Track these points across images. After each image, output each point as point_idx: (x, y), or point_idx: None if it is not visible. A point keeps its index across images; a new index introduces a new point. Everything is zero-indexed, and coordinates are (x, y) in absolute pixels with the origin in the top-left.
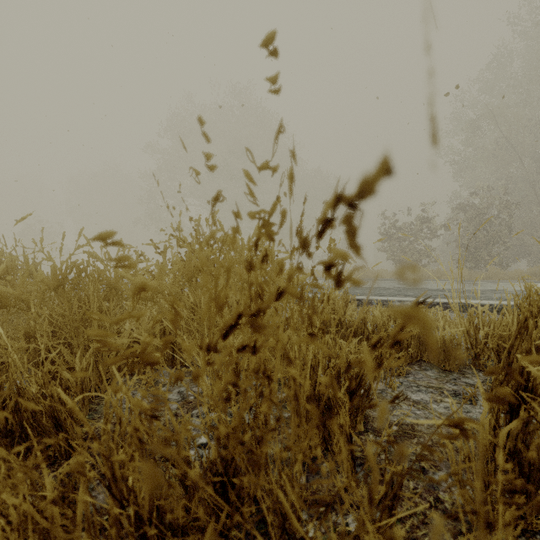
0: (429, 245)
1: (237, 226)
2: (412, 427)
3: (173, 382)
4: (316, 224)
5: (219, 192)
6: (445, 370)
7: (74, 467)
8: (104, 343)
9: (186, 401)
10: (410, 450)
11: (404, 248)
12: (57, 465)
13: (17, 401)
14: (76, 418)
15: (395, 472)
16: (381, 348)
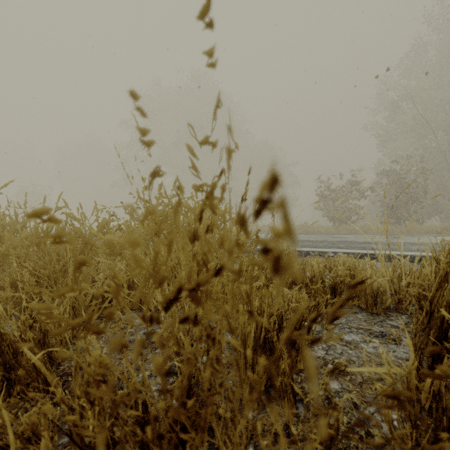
0: (357, 205)
1: (179, 201)
2: (345, 365)
3: (119, 350)
4: (254, 205)
5: (159, 169)
6: (373, 313)
7: (29, 426)
8: (48, 316)
9: (151, 341)
10: (345, 397)
11: (337, 207)
12: (36, 400)
13: (0, 344)
14: (54, 357)
15: (333, 434)
16: (319, 297)
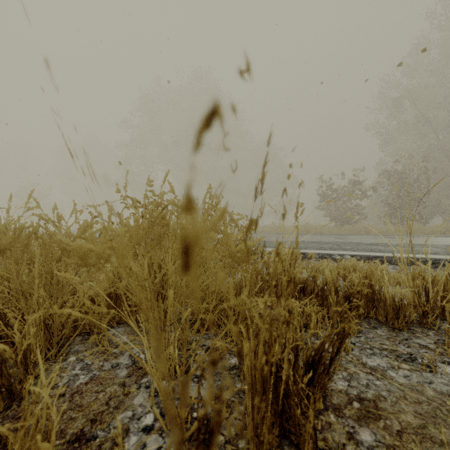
0: (359, 205)
1: None
2: (374, 403)
3: None
4: None
5: None
6: (395, 329)
7: None
8: None
9: (137, 366)
10: None
11: (338, 207)
12: None
13: None
14: (16, 391)
15: None
16: (345, 322)
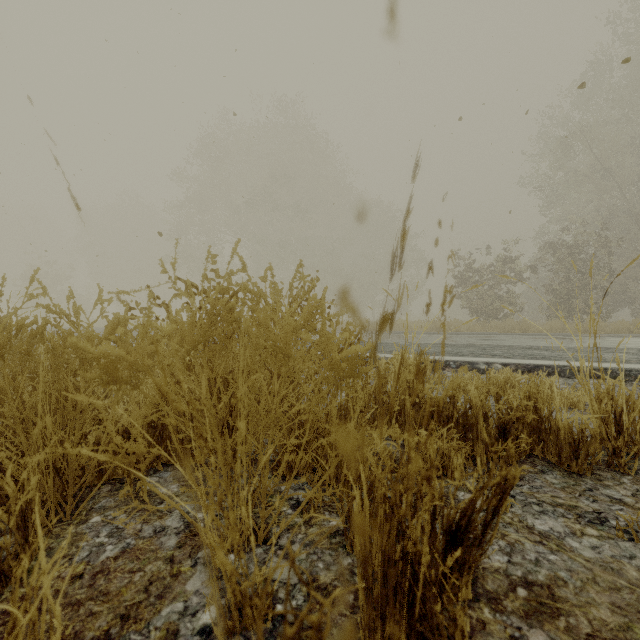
0: (512, 291)
1: None
2: (550, 591)
3: None
4: None
5: None
6: (572, 473)
7: None
8: None
9: (192, 531)
10: None
11: (482, 294)
12: None
13: None
14: (9, 571)
15: None
16: (507, 469)
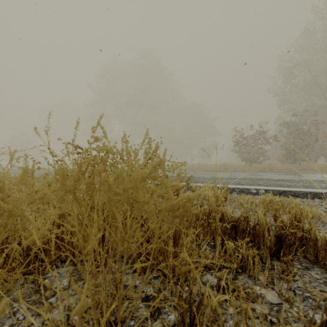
0: (264, 149)
1: None
2: None
3: None
4: None
5: None
6: None
7: None
8: None
9: (69, 324)
10: None
11: (248, 150)
12: None
13: None
14: None
15: None
16: None
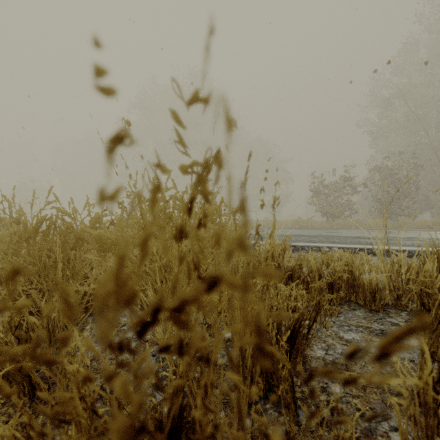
0: (350, 200)
1: (160, 184)
2: (346, 367)
3: (82, 385)
4: None
5: (126, 134)
6: (372, 310)
7: None
8: None
9: (144, 340)
10: (357, 414)
11: (330, 202)
12: None
13: None
14: None
15: None
16: (319, 296)
